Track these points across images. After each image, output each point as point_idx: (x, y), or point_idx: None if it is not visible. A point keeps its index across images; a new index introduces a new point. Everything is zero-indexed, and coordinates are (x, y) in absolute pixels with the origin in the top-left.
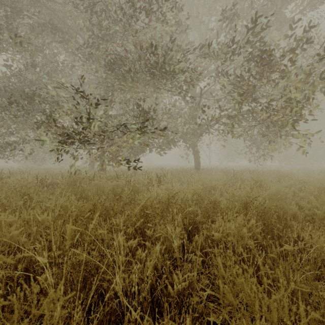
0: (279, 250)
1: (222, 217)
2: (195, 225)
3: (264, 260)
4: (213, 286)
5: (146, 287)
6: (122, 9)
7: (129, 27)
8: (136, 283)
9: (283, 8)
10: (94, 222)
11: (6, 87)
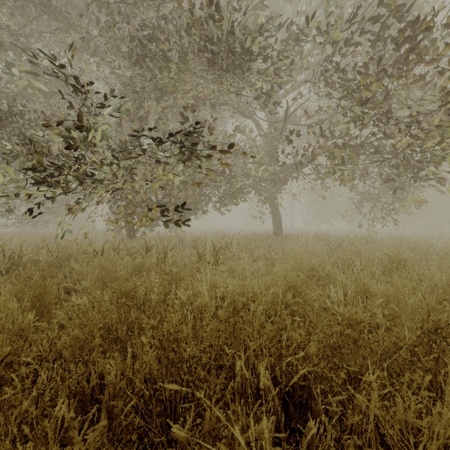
0: None
1: (372, 363)
2: (301, 378)
3: None
4: None
5: None
6: None
7: None
8: None
9: None
10: None
11: None
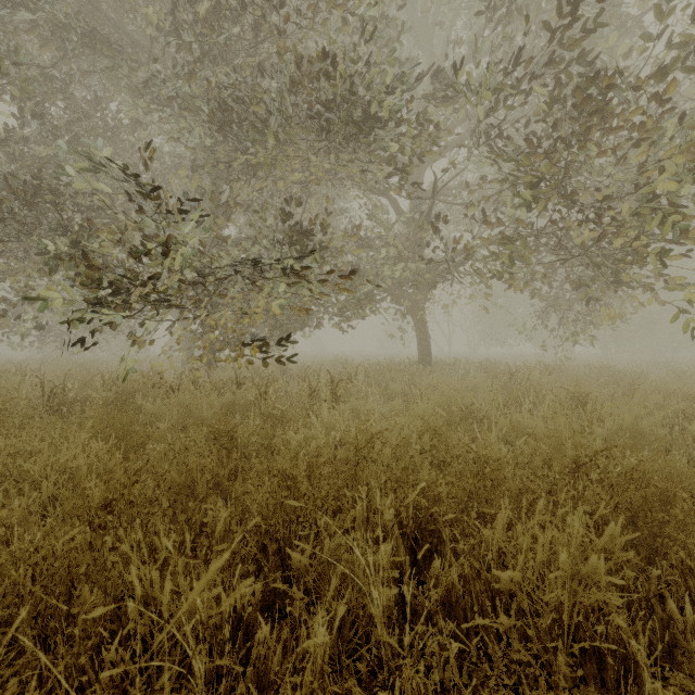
0: (691, 616)
1: (509, 504)
2: (431, 523)
3: (646, 648)
4: None
5: None
6: None
7: (265, 24)
8: None
9: None
10: None
11: None
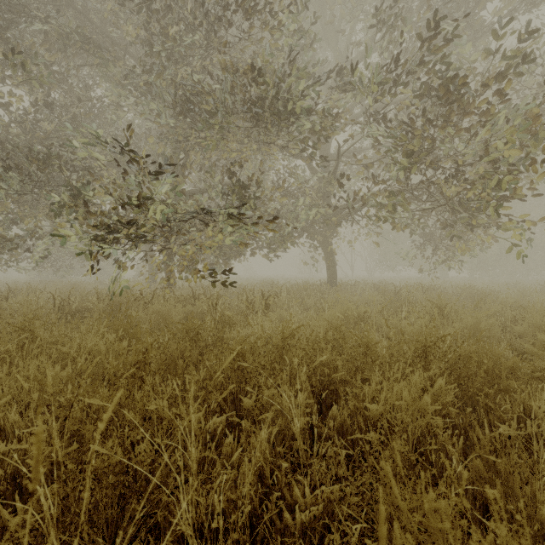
0: (489, 435)
1: (381, 372)
2: (331, 386)
3: (461, 454)
4: (369, 511)
5: (241, 519)
6: (202, 6)
7: (215, 37)
8: (222, 508)
9: (479, 7)
10: (108, 415)
11: (4, 142)
